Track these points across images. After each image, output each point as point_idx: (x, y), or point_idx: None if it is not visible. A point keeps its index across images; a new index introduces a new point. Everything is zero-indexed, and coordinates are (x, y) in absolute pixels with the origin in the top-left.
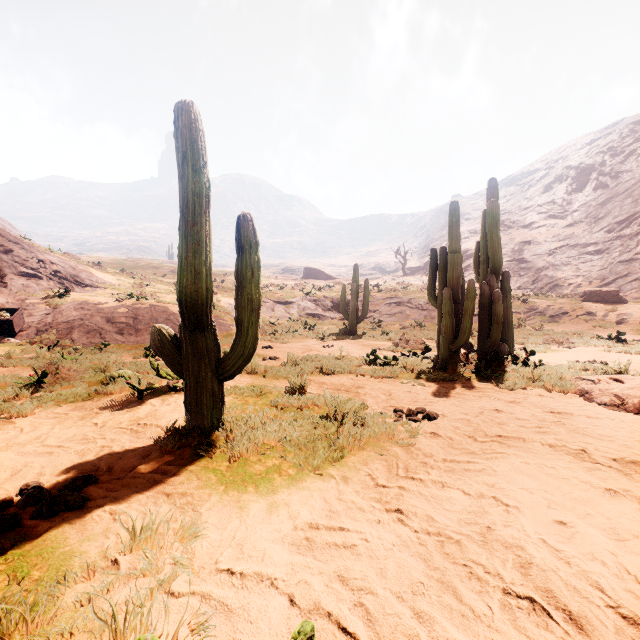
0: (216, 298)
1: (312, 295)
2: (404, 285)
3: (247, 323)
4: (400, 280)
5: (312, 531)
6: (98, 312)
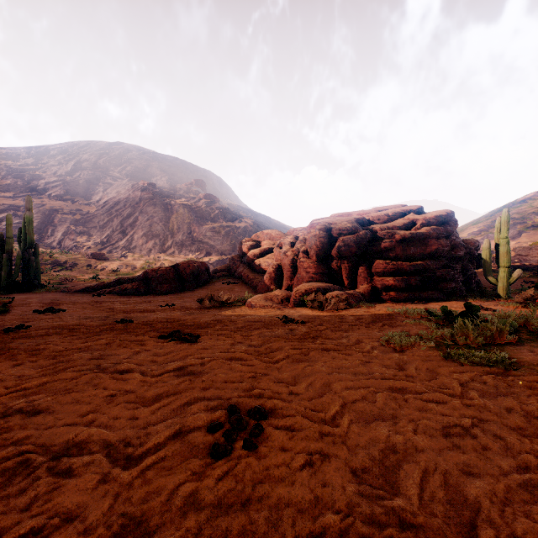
0: None
1: None
2: None
3: None
4: None
5: None
6: None
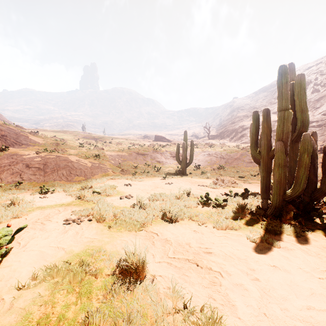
0: (102, 151)
1: (159, 150)
2: (209, 144)
3: None
4: (207, 142)
5: None
6: (21, 160)
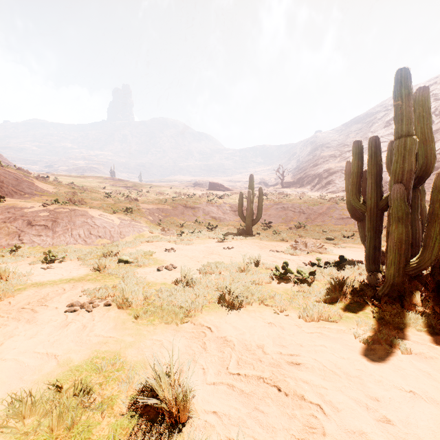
0: (136, 204)
1: (214, 201)
2: (284, 194)
3: None
4: (280, 191)
5: None
6: (21, 216)
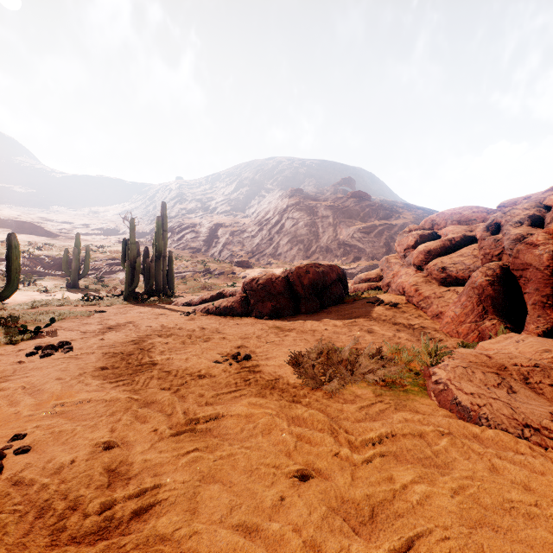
0: None
1: (30, 253)
2: None
3: (14, 278)
4: None
5: (53, 327)
6: None
